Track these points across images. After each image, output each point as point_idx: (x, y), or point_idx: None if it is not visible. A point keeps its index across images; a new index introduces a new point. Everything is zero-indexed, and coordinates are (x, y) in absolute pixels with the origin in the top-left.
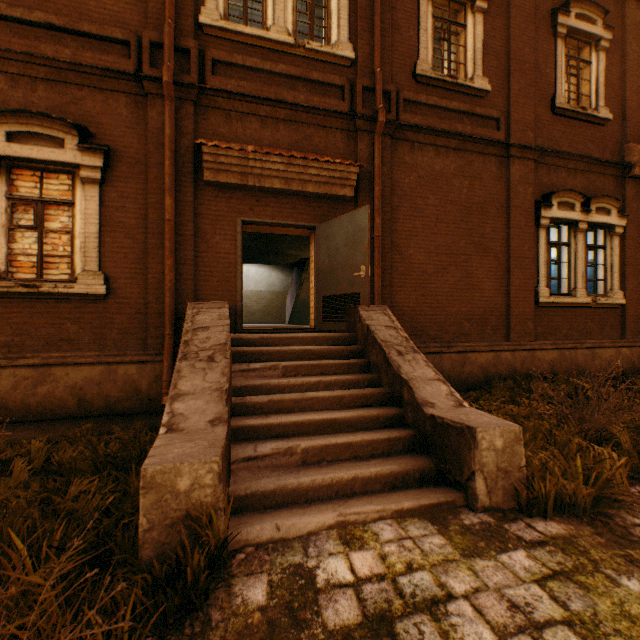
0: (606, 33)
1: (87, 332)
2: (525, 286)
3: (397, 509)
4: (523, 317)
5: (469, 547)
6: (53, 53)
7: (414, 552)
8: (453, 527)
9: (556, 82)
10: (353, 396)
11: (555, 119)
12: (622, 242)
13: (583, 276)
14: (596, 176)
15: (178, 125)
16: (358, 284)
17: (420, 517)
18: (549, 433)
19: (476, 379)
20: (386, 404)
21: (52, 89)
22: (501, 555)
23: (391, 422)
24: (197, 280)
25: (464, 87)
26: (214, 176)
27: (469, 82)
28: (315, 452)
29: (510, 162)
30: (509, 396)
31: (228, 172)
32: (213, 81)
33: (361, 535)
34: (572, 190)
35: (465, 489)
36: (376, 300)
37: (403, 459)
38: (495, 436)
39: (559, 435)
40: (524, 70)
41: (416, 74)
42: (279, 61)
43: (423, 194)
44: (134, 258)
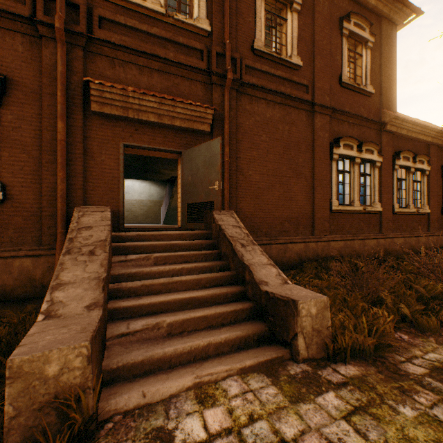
0: (371, 38)
1: None
2: (324, 199)
3: (241, 367)
4: (322, 219)
5: (295, 394)
6: None
7: (254, 404)
8: (283, 377)
9: (342, 65)
10: (208, 278)
11: (342, 90)
12: (380, 172)
13: (358, 193)
14: (365, 129)
15: (69, 64)
16: (213, 195)
17: (258, 371)
18: (343, 299)
19: (293, 261)
20: (233, 283)
21: None
22: (318, 398)
23: (237, 297)
24: (86, 189)
25: (285, 61)
26: (100, 108)
27: (289, 58)
28: (178, 325)
29: (314, 115)
30: (315, 273)
31: (112, 105)
32: (100, 33)
33: (213, 393)
34: (352, 137)
35: (290, 346)
36: (226, 207)
37: (245, 325)
38: (311, 306)
39: (350, 300)
40: (323, 55)
41: (254, 48)
42: (154, 25)
43: (258, 133)
44: (29, 170)
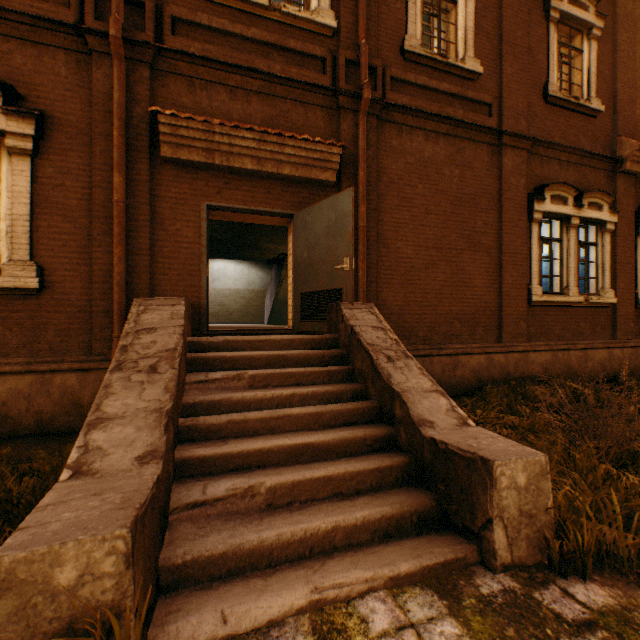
0: (598, 21)
1: (15, 334)
2: (518, 284)
3: (392, 575)
4: (516, 317)
5: (495, 639)
6: None
7: None
8: (468, 601)
9: (549, 69)
10: (334, 412)
11: (547, 108)
12: (613, 239)
13: (575, 274)
14: (588, 170)
15: (130, 90)
16: (341, 278)
17: (423, 584)
18: (567, 454)
19: (468, 384)
20: (374, 421)
21: None
22: None
23: (380, 444)
24: (154, 273)
25: (455, 68)
26: (173, 152)
27: (460, 62)
28: (284, 491)
29: (502, 151)
30: (507, 404)
31: (190, 148)
32: (173, 42)
33: (343, 624)
34: (565, 183)
35: (479, 540)
36: (361, 298)
37: (397, 496)
38: (517, 470)
39: (580, 457)
40: (517, 54)
41: (404, 50)
42: (251, 25)
43: (412, 182)
44: (76, 246)
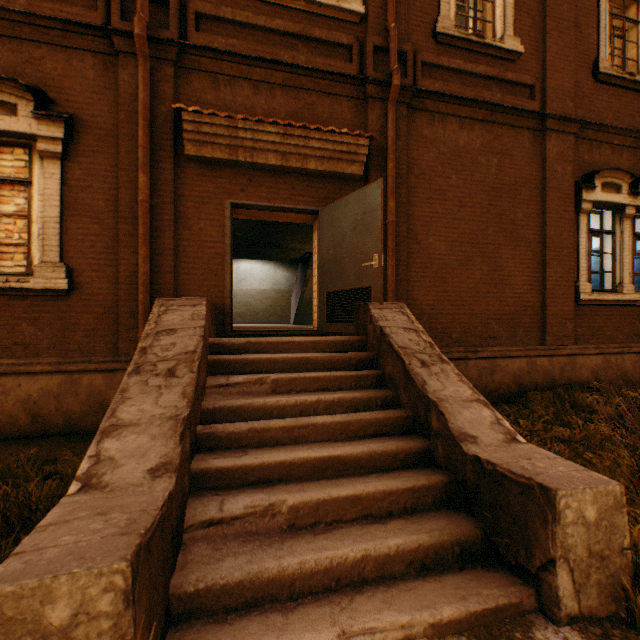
0: None
1: (46, 335)
2: (563, 281)
3: (433, 622)
4: (561, 317)
5: None
6: (4, 3)
7: None
8: None
9: (599, 44)
10: (362, 422)
11: (598, 87)
12: None
13: (630, 269)
14: None
15: (155, 90)
16: (369, 276)
17: (470, 635)
18: (638, 479)
19: (507, 389)
20: (406, 432)
21: (4, 46)
22: None
23: (414, 459)
24: (178, 273)
25: (492, 48)
26: (197, 150)
27: (498, 42)
28: (308, 511)
29: (546, 136)
30: (554, 413)
31: (214, 145)
32: (196, 38)
33: None
34: (619, 169)
35: (537, 583)
36: (390, 297)
37: (435, 521)
38: (585, 502)
39: None
40: (562, 29)
41: (436, 32)
42: (275, 16)
43: (444, 173)
44: (103, 247)
